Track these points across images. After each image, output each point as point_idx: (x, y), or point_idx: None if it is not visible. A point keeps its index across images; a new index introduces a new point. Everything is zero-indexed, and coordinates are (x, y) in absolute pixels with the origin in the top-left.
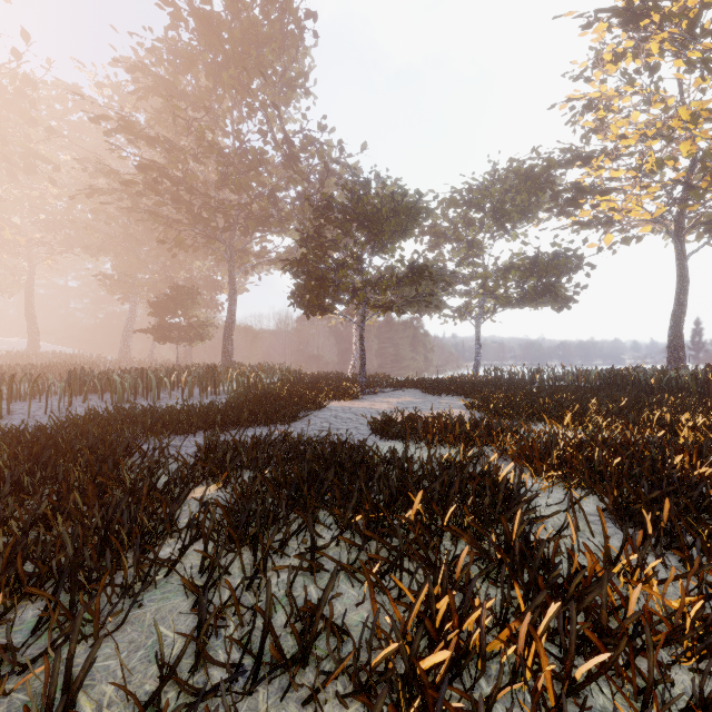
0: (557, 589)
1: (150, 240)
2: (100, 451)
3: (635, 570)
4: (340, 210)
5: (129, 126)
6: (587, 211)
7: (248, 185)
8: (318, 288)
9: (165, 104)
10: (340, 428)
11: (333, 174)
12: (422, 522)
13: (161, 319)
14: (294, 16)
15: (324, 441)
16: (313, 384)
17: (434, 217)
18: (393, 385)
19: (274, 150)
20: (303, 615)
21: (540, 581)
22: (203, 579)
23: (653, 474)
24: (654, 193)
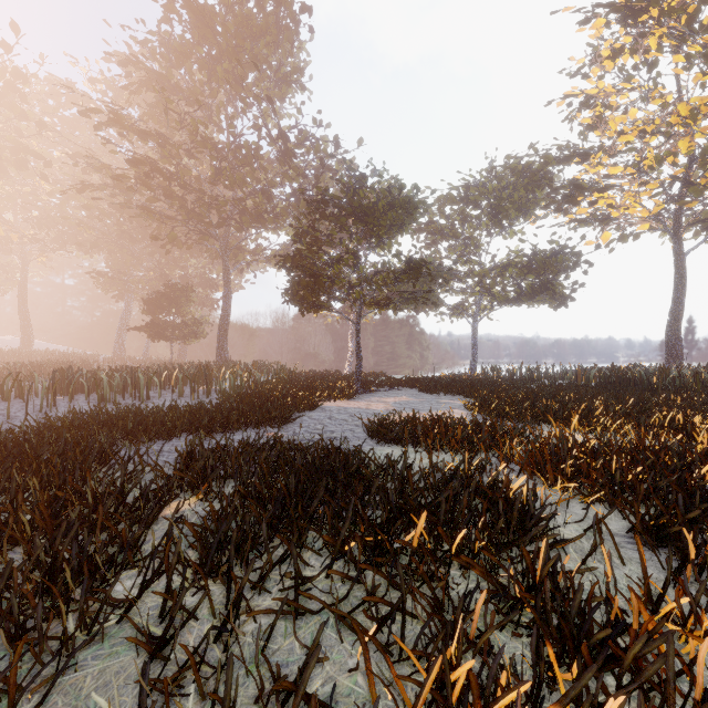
0: (597, 644)
1: (145, 237)
2: (69, 459)
3: (689, 617)
4: (336, 204)
5: (120, 119)
6: (585, 209)
7: (242, 180)
8: (313, 285)
9: (158, 98)
10: (335, 431)
11: (328, 170)
12: (426, 549)
13: (155, 317)
14: (289, 9)
15: (317, 445)
16: (307, 383)
17: (431, 214)
18: (389, 384)
19: (268, 145)
20: (279, 689)
21: (583, 645)
22: (164, 624)
23: (682, 487)
24: (653, 189)
